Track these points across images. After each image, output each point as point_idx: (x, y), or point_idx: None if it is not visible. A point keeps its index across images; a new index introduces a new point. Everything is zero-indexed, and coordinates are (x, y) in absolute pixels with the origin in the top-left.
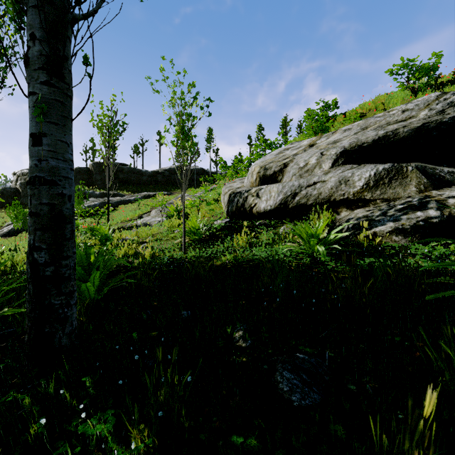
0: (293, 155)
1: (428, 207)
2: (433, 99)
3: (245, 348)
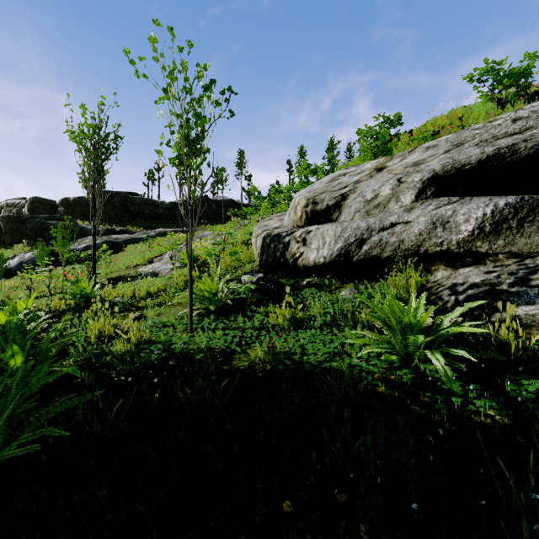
0: (355, 182)
1: None
2: None
3: None
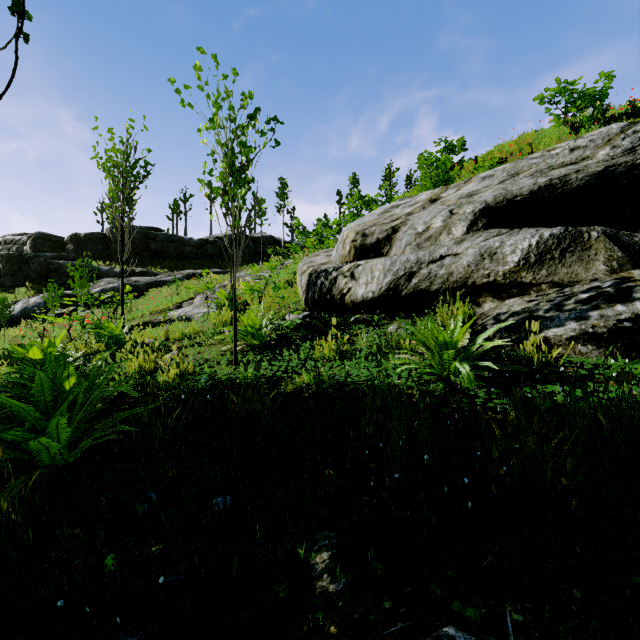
0: (407, 214)
1: (633, 297)
2: (616, 132)
3: (335, 595)
